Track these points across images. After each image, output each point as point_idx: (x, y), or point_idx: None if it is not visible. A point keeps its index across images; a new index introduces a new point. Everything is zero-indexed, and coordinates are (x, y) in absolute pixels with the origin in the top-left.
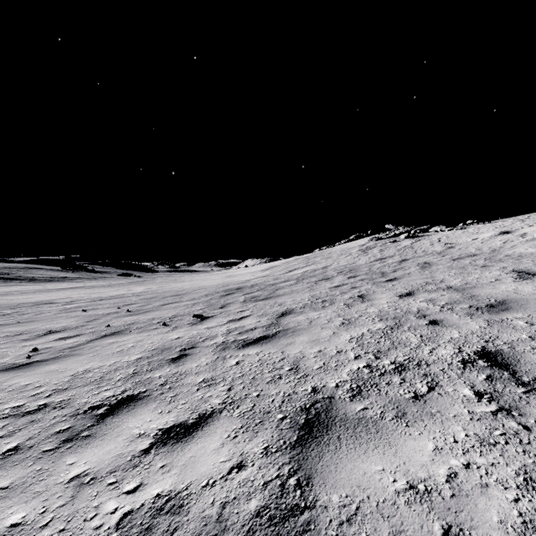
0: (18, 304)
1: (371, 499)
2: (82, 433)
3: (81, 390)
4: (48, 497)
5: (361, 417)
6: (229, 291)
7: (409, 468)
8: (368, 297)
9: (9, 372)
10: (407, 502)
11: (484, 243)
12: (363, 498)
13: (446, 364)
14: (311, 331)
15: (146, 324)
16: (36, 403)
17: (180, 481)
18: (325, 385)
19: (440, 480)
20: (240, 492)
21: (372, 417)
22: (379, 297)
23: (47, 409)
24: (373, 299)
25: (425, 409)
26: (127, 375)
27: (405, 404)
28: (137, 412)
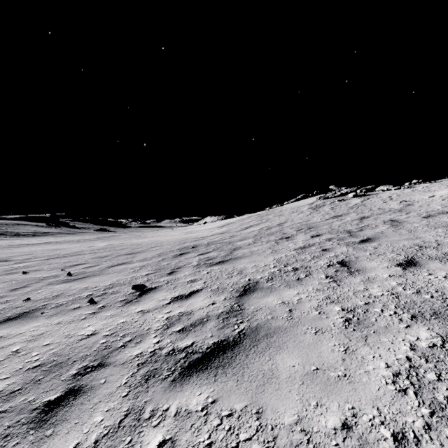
0: None
1: None
2: None
3: None
4: None
5: None
6: (184, 249)
7: None
8: (355, 266)
9: None
10: None
11: (446, 200)
12: None
13: None
14: (300, 337)
15: (71, 299)
16: None
17: None
18: None
19: None
20: None
21: None
22: (371, 266)
23: None
24: (364, 269)
25: None
26: None
27: None
28: None
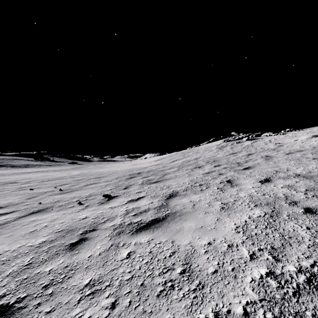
0: None
1: None
2: None
3: None
4: None
5: None
6: (132, 175)
7: None
8: (235, 182)
9: None
10: None
11: (304, 142)
12: None
13: None
14: (196, 215)
15: (67, 202)
16: None
17: None
18: (230, 310)
19: None
20: None
21: None
22: (244, 182)
23: None
24: (240, 184)
25: None
26: (20, 267)
27: None
28: None
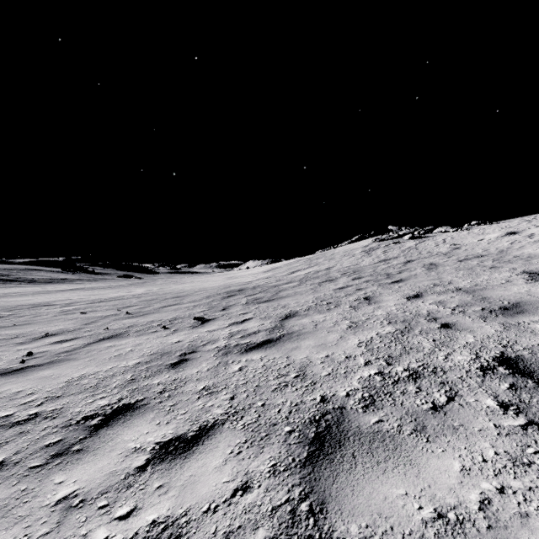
0: (16, 306)
1: (395, 530)
2: (73, 447)
3: (75, 398)
4: (32, 522)
5: (376, 431)
6: (230, 292)
7: (436, 492)
8: (375, 299)
9: (1, 378)
10: (437, 534)
11: (491, 244)
12: (385, 529)
13: (464, 371)
14: (317, 334)
15: (145, 327)
16: (26, 412)
17: (178, 504)
18: (335, 394)
19: (473, 507)
20: (246, 519)
21: (388, 431)
22: (386, 299)
23: (37, 419)
24: (380, 301)
25: (447, 422)
26: (124, 382)
27: (424, 417)
28: (134, 423)
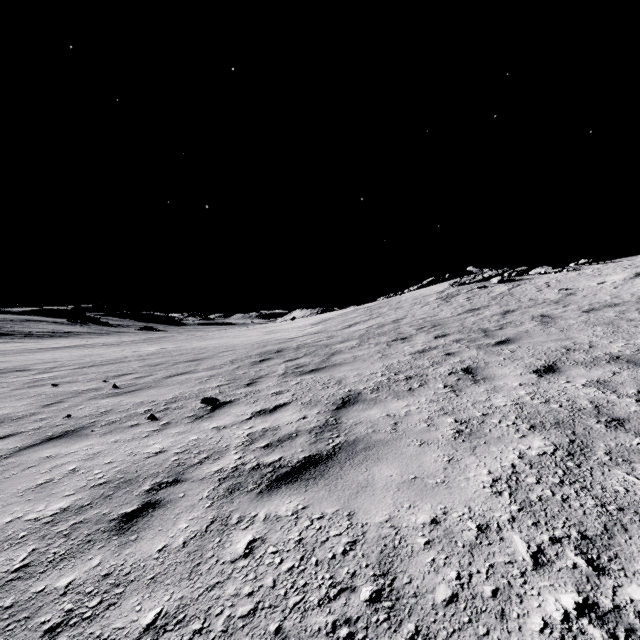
0: None
1: None
2: None
3: None
4: None
5: None
6: (265, 354)
7: None
8: (482, 373)
9: None
10: None
11: (619, 288)
12: None
13: None
14: (402, 449)
15: (125, 415)
16: None
17: None
18: None
19: None
20: None
21: None
22: (501, 374)
23: None
24: (492, 377)
25: None
26: (1, 576)
27: None
28: None
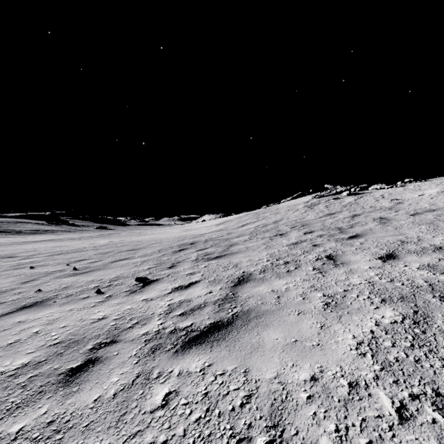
0: None
1: None
2: None
3: None
4: None
5: None
6: (183, 246)
7: None
8: (340, 259)
9: None
10: None
11: (434, 198)
12: None
13: None
14: (284, 318)
15: (79, 290)
16: None
17: None
18: None
19: None
20: None
21: None
22: (355, 260)
23: None
24: (348, 262)
25: None
26: None
27: None
28: None
